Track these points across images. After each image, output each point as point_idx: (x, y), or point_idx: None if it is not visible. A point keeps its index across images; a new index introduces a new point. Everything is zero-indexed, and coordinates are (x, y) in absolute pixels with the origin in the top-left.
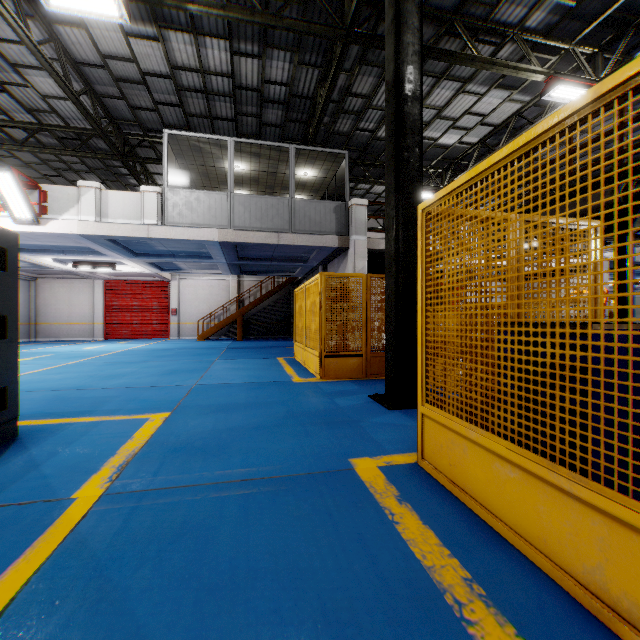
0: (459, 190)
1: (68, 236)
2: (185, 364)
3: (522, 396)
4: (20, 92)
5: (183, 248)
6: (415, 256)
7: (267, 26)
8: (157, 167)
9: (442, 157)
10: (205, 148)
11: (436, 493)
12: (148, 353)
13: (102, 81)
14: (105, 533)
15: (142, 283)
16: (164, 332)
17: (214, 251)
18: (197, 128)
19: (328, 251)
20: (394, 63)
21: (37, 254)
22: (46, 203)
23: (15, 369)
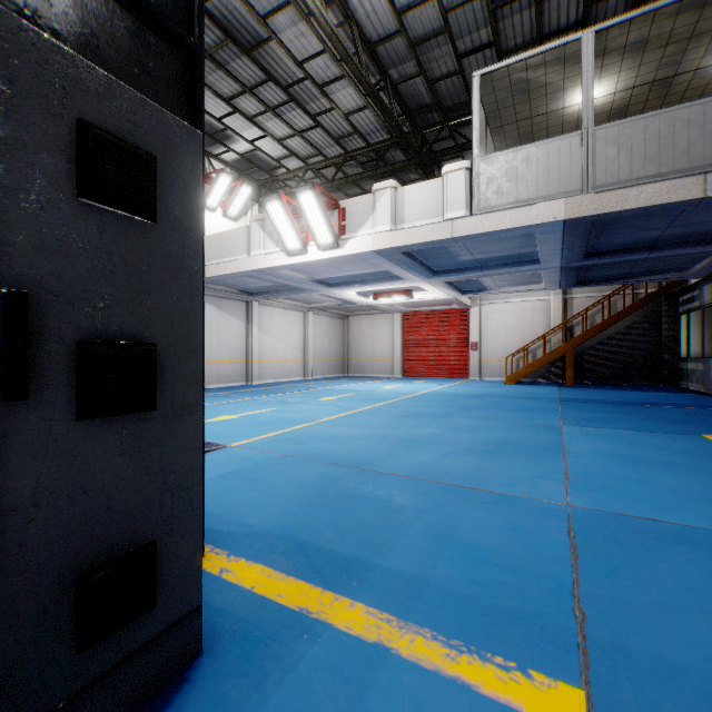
0: None
1: (364, 256)
2: (511, 429)
3: None
4: (328, 121)
5: (496, 251)
6: None
7: None
8: None
9: None
10: (535, 79)
11: None
12: (449, 400)
13: (398, 59)
14: None
15: (438, 313)
16: (462, 371)
17: (546, 246)
18: None
19: None
20: None
21: (343, 288)
22: (344, 222)
23: (185, 486)
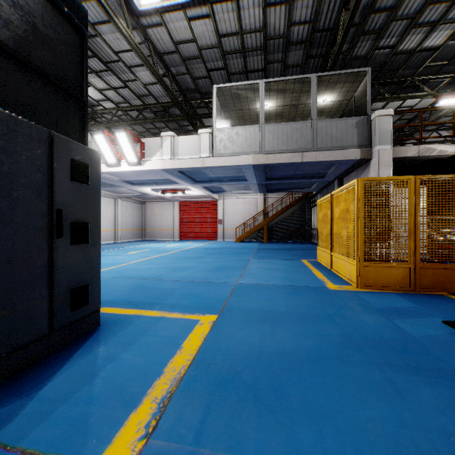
0: None
1: (156, 171)
2: (228, 261)
3: None
4: (133, 86)
5: (226, 174)
6: None
7: None
8: (209, 121)
9: None
10: (242, 94)
11: None
12: (203, 251)
13: (175, 64)
14: None
15: (201, 202)
16: (214, 235)
17: (248, 174)
18: None
19: (348, 164)
20: None
21: (142, 186)
22: (144, 150)
23: (96, 269)
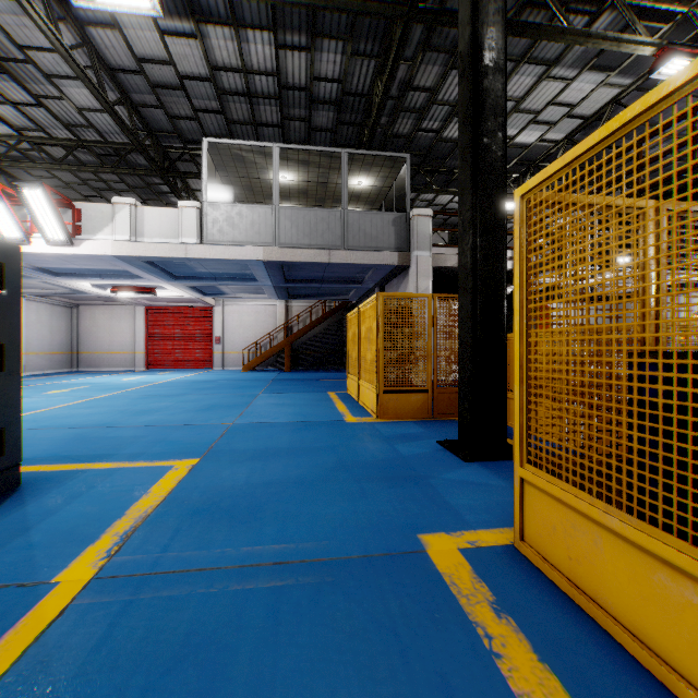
0: (586, 157)
1: (103, 258)
2: (225, 398)
3: (677, 460)
4: (56, 106)
5: (225, 269)
6: (498, 268)
7: (315, 8)
8: (199, 183)
9: (519, 159)
10: (248, 157)
11: (550, 600)
12: (188, 385)
13: (139, 89)
14: (79, 647)
15: (184, 309)
16: (207, 362)
17: (258, 272)
18: (240, 137)
19: (386, 270)
20: (471, 27)
21: (74, 279)
22: (79, 222)
23: (16, 407)
